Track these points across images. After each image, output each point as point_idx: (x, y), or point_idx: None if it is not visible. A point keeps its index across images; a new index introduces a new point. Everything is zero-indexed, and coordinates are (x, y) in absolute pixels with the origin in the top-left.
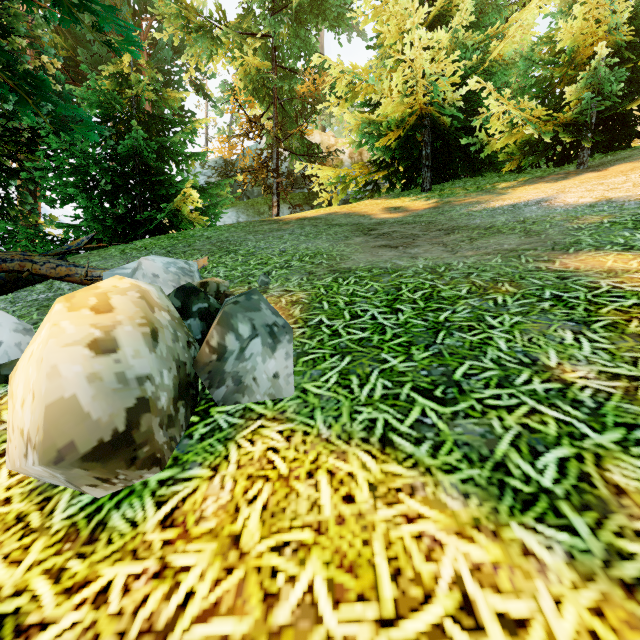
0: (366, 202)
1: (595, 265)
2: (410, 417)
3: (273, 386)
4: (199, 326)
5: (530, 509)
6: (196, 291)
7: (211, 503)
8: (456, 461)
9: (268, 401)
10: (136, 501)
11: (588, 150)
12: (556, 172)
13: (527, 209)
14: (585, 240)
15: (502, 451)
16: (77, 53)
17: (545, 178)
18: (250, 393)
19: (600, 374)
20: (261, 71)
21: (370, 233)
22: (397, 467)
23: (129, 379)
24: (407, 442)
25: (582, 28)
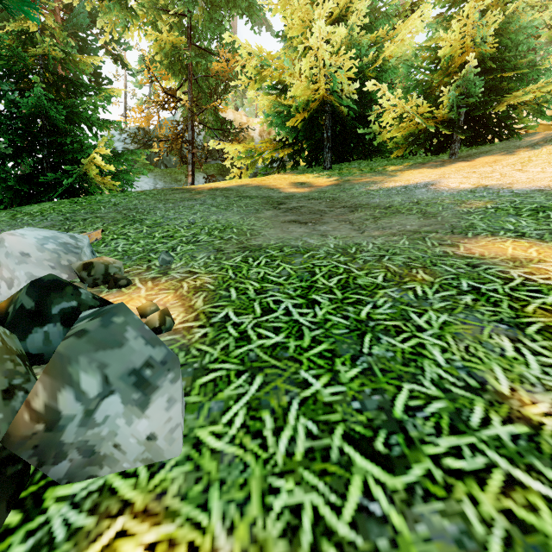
0: (275, 176)
1: (498, 252)
2: (349, 500)
3: (148, 449)
4: (61, 334)
5: None
6: (60, 285)
7: None
8: None
9: (141, 469)
10: None
11: (458, 143)
12: (434, 160)
13: (418, 191)
14: (478, 224)
15: None
16: None
17: (426, 164)
18: (112, 462)
19: None
20: (176, 47)
21: (279, 207)
22: None
23: None
24: None
25: (457, 39)
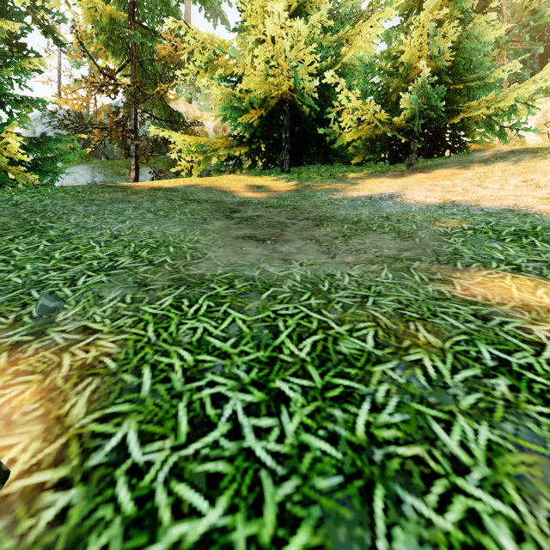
0: (229, 177)
1: (503, 294)
2: None
3: None
4: None
5: None
6: None
7: None
8: None
9: None
10: None
11: (415, 154)
12: (392, 169)
13: (384, 203)
14: (464, 251)
15: None
16: None
17: (386, 173)
18: None
19: None
20: (115, 21)
21: (232, 216)
22: None
23: None
24: None
25: (417, 47)
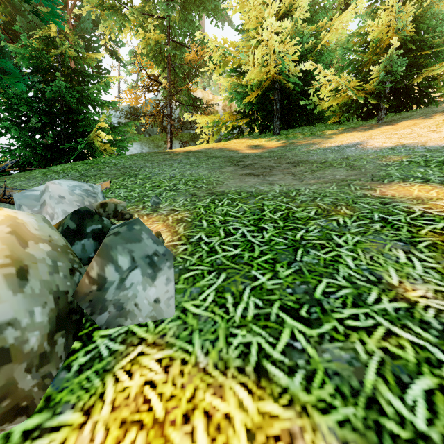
0: (235, 141)
1: (406, 193)
2: (281, 341)
3: (154, 309)
4: (92, 245)
5: None
6: (91, 214)
7: None
8: (330, 396)
9: (150, 323)
10: None
11: (384, 110)
12: (364, 124)
13: (348, 149)
14: (394, 174)
15: (371, 382)
16: (15, 20)
17: (357, 128)
18: (132, 316)
19: (436, 293)
20: (158, 43)
21: (238, 164)
22: (273, 406)
23: None
24: (281, 372)
25: (382, 26)
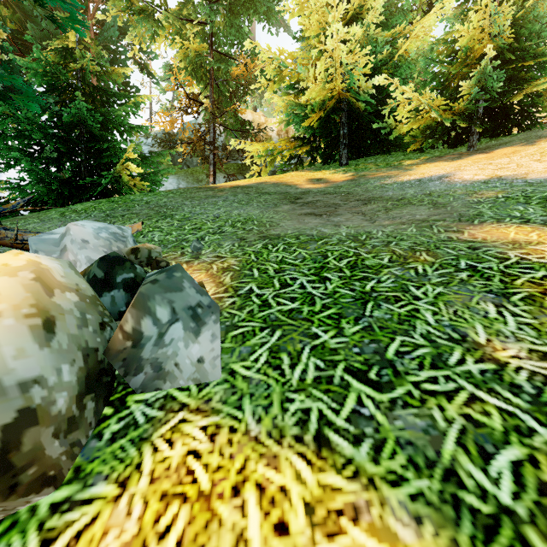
0: (292, 173)
1: (500, 236)
2: (346, 406)
3: (198, 371)
4: (123, 298)
5: (494, 540)
6: (121, 260)
7: (112, 540)
8: (401, 468)
9: (192, 386)
10: (16, 539)
11: (477, 135)
12: (451, 153)
13: (431, 183)
14: (486, 213)
15: (449, 453)
16: (25, 27)
17: (443, 157)
18: (172, 379)
19: (531, 353)
20: (199, 54)
21: (296, 201)
22: (336, 478)
23: (7, 387)
24: (345, 441)
25: (474, 31)
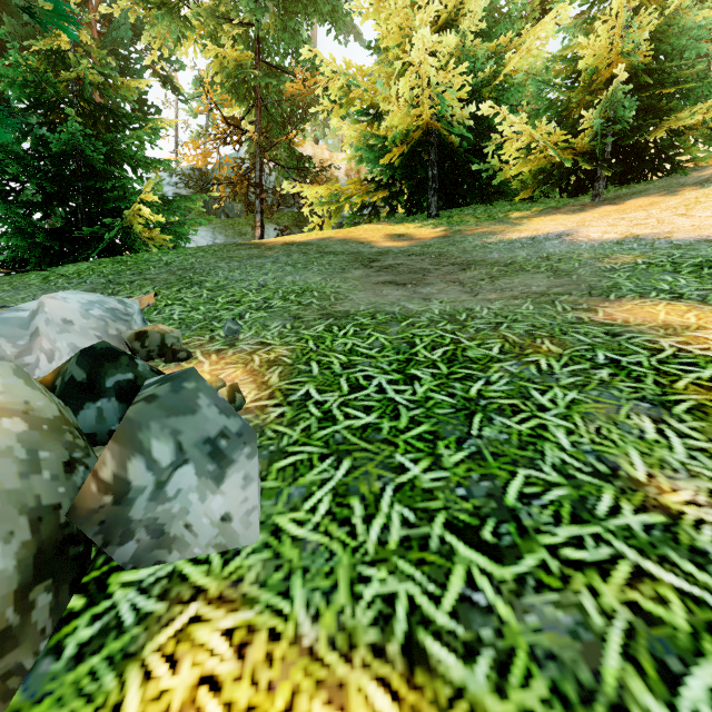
0: (365, 227)
1: (646, 317)
2: (450, 590)
3: (222, 533)
4: (116, 410)
5: None
6: (114, 354)
7: None
8: (542, 704)
9: (214, 556)
10: None
11: (604, 181)
12: (571, 203)
13: (548, 243)
14: (624, 284)
15: (614, 674)
16: (1, 21)
17: (561, 209)
18: (182, 546)
19: None
20: (241, 65)
21: (371, 265)
22: None
23: None
24: (451, 654)
25: (601, 46)
